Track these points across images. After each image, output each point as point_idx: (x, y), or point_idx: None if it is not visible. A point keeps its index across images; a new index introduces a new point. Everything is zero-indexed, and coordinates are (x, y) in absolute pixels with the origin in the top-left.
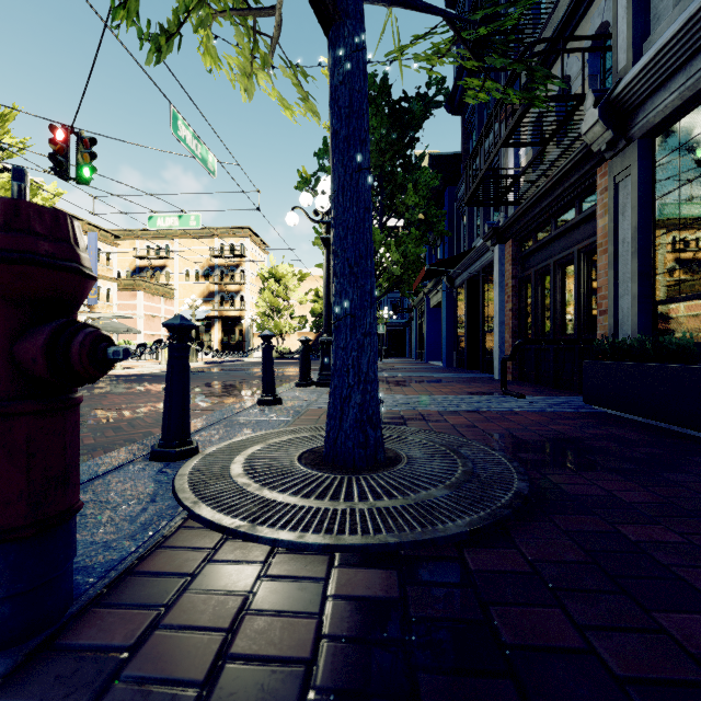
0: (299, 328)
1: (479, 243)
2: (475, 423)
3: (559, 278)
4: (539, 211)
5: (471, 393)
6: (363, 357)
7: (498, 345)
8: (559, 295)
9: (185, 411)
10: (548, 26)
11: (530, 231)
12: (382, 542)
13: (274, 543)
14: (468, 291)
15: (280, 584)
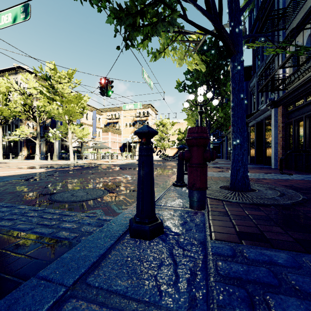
0: (172, 145)
1: (263, 107)
2: (274, 182)
3: (307, 123)
4: (297, 94)
5: (265, 173)
6: (243, 157)
7: (274, 153)
8: (307, 130)
9: (183, 173)
10: (301, 10)
11: (292, 102)
12: (267, 204)
13: (237, 202)
14: (256, 128)
15: (245, 209)
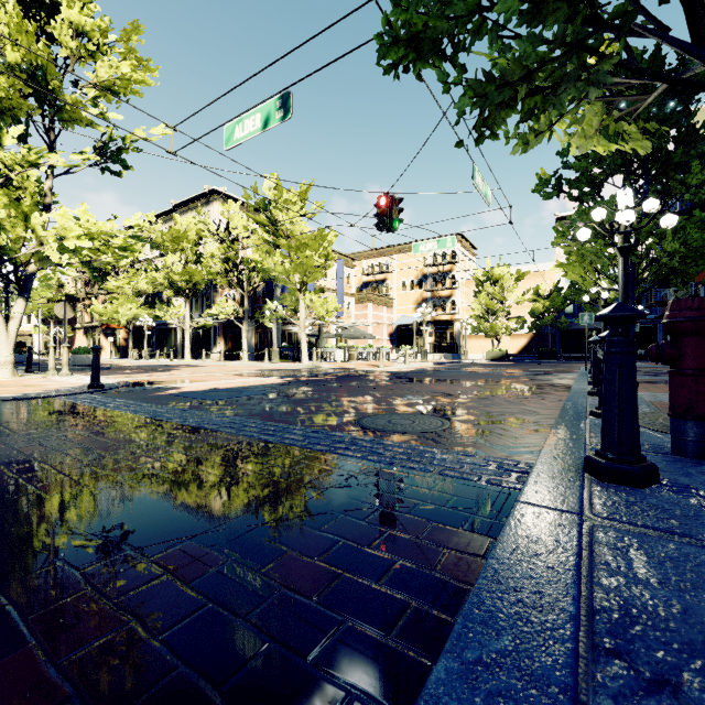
0: (516, 329)
1: None
2: None
3: None
4: None
5: None
6: None
7: None
8: None
9: None
10: None
11: None
12: None
13: None
14: None
15: None
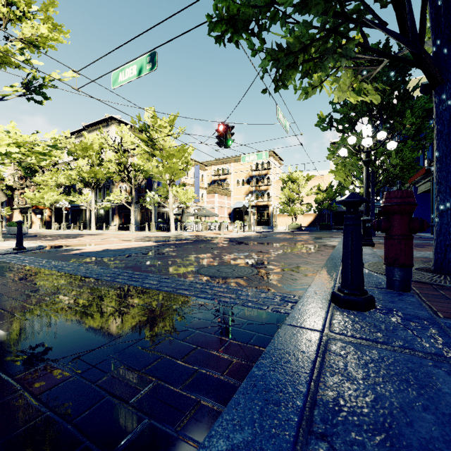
0: (306, 211)
1: None
2: None
3: None
4: None
5: None
6: None
7: None
8: None
9: None
10: None
11: None
12: None
13: None
14: None
15: None
